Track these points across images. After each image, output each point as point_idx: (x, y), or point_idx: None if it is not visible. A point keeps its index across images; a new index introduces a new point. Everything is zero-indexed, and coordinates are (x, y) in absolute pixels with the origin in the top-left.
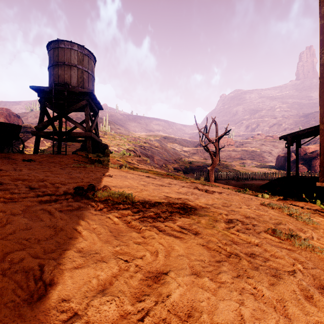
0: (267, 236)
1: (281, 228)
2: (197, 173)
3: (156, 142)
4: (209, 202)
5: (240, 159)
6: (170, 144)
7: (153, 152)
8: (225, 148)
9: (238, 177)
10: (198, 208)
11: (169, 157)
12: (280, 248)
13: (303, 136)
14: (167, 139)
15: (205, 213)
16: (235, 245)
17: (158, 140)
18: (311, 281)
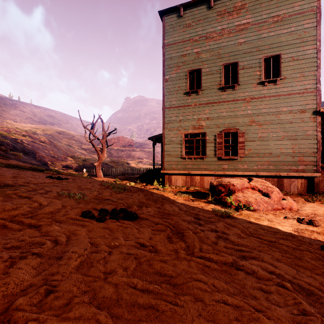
0: (54, 196)
1: (83, 193)
2: (86, 170)
3: (43, 136)
4: (41, 183)
5: (139, 158)
6: (66, 140)
7: (36, 147)
8: (126, 148)
9: (126, 172)
10: (15, 186)
11: (59, 154)
12: (49, 199)
13: (161, 138)
14: (62, 134)
15: (12, 187)
16: (1, 199)
17: (48, 135)
18: (38, 207)
